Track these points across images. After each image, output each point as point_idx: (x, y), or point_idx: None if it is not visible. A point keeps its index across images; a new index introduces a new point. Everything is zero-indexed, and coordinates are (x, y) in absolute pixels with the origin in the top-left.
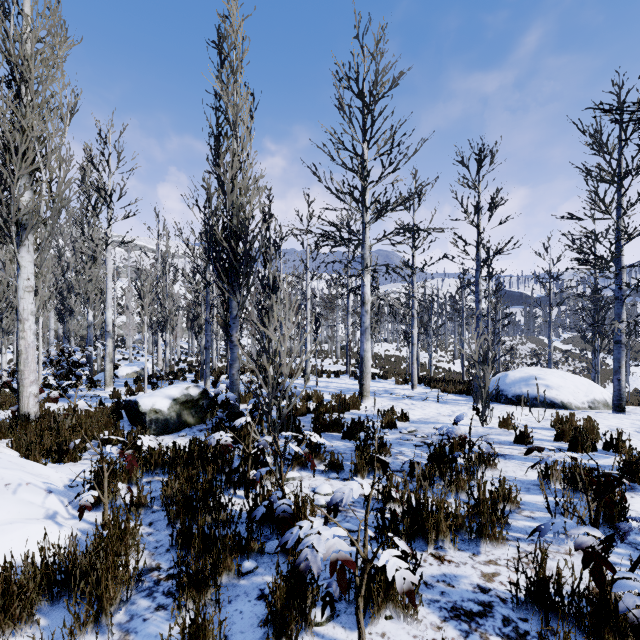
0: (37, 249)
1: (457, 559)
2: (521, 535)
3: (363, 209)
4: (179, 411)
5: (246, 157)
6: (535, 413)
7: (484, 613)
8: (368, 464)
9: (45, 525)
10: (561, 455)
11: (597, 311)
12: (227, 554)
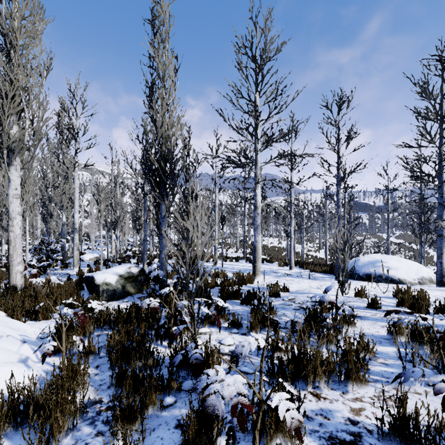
0: (23, 168)
1: (330, 396)
2: (378, 378)
3: (255, 140)
4: (123, 284)
5: (172, 102)
6: (380, 286)
7: (355, 442)
8: (260, 323)
9: (17, 367)
10: (403, 317)
11: (423, 214)
12: (152, 392)
